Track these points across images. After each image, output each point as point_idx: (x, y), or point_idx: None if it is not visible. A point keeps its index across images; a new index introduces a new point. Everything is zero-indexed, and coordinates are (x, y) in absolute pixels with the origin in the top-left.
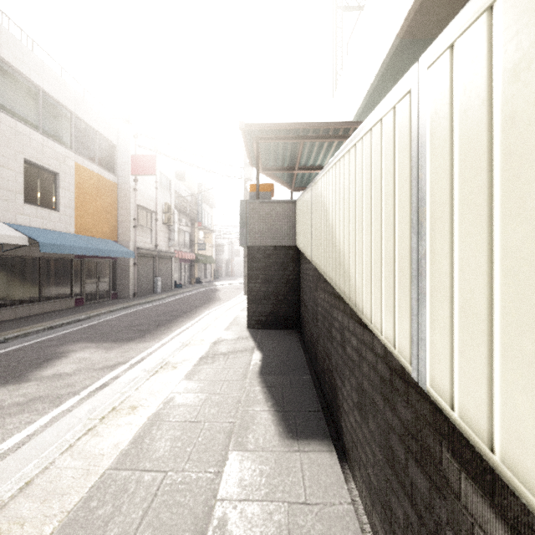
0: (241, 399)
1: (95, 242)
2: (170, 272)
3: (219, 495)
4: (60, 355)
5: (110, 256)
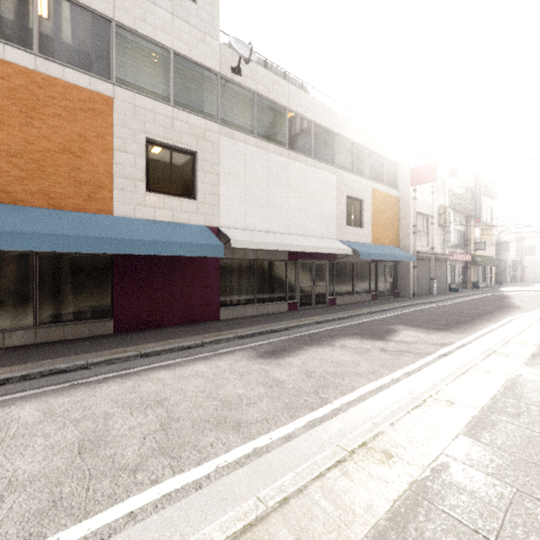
0: None
1: (386, 249)
2: (444, 275)
3: None
4: (393, 331)
5: (398, 260)
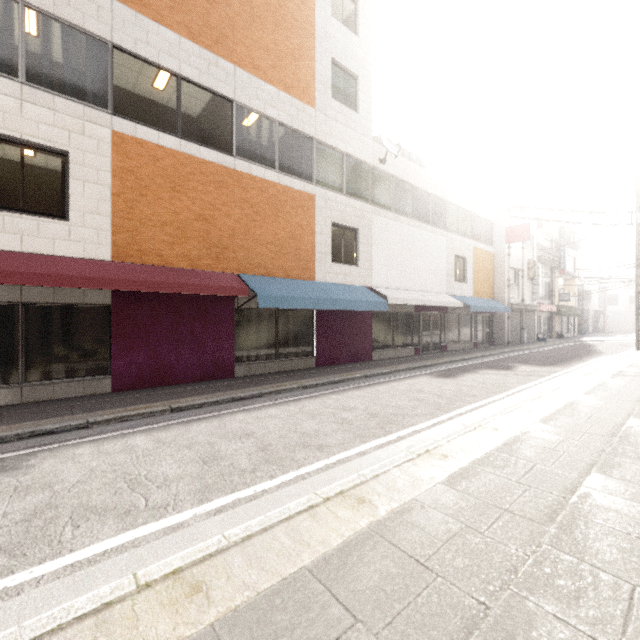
0: None
1: (486, 302)
2: (532, 325)
3: None
4: (512, 366)
5: (497, 312)
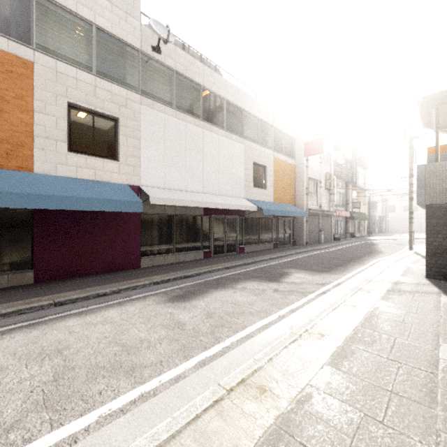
0: (439, 321)
1: (285, 207)
2: (329, 227)
3: (440, 357)
4: (287, 273)
5: (294, 215)
